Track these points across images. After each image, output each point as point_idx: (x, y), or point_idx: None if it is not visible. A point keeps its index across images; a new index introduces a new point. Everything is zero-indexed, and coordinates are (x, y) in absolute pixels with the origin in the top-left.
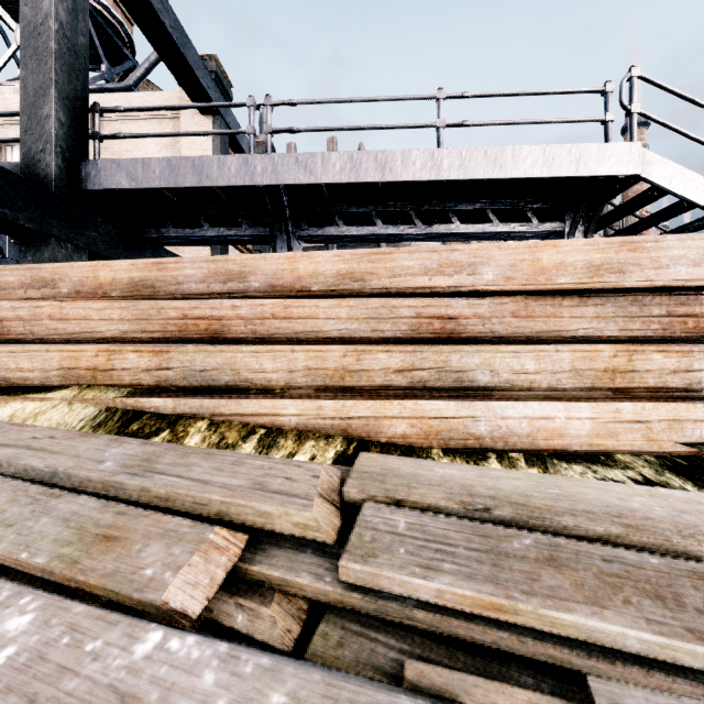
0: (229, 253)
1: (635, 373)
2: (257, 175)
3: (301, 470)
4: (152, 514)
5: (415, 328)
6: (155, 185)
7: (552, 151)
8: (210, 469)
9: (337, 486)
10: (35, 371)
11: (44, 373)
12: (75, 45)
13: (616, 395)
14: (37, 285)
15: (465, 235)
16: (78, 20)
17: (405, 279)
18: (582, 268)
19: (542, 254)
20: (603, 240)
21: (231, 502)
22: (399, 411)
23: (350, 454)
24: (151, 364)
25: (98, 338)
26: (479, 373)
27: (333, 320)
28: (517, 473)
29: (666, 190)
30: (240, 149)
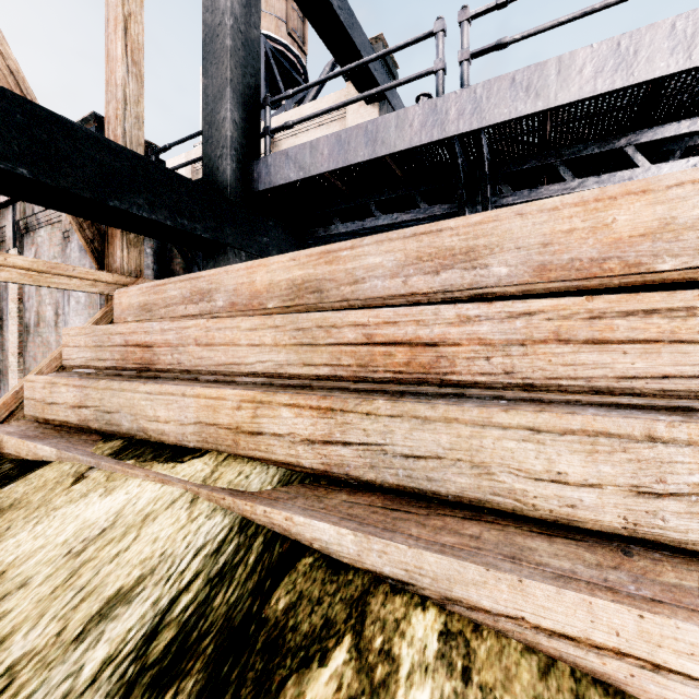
0: None
1: None
2: (450, 122)
3: None
4: None
5: None
6: (323, 169)
7: None
8: None
9: None
10: (171, 422)
11: (180, 427)
12: (248, 40)
13: None
14: (196, 298)
15: None
16: (251, 12)
17: None
18: None
19: None
20: None
21: None
22: None
23: None
24: (314, 431)
25: (247, 372)
26: None
27: None
28: None
29: None
30: None
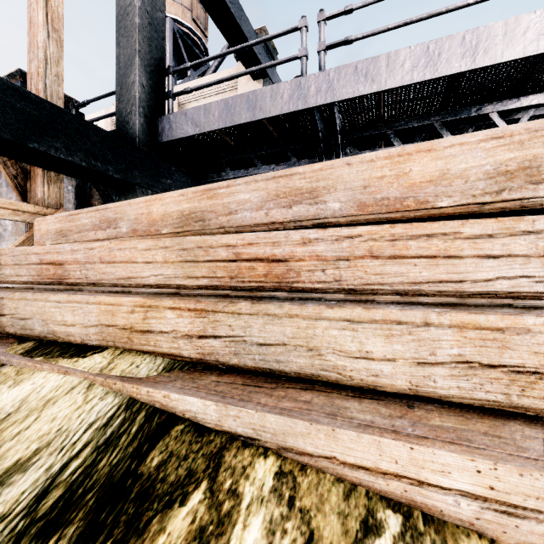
0: None
1: None
2: (311, 96)
3: None
4: None
5: None
6: (214, 127)
7: None
8: None
9: None
10: (77, 325)
11: (84, 329)
12: (154, 20)
13: None
14: (104, 226)
15: None
16: None
17: None
18: None
19: None
20: None
21: None
22: None
23: None
24: (192, 328)
25: (142, 284)
26: None
27: (496, 259)
28: None
29: None
30: None
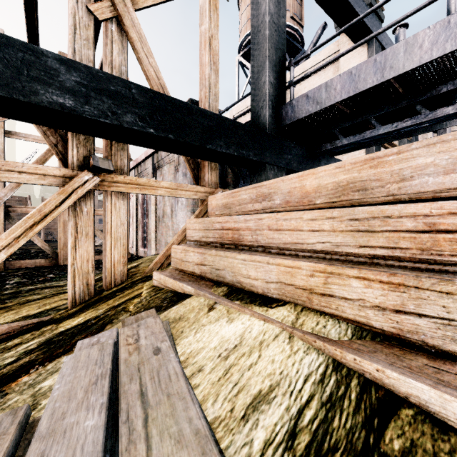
0: None
1: None
2: None
3: None
4: None
5: None
6: (336, 100)
7: None
8: None
9: None
10: (259, 280)
11: (265, 283)
12: (278, 26)
13: None
14: (259, 199)
15: None
16: (280, 8)
17: None
18: None
19: None
20: None
21: None
22: None
23: None
24: (384, 300)
25: (308, 249)
26: None
27: None
28: None
29: None
30: None
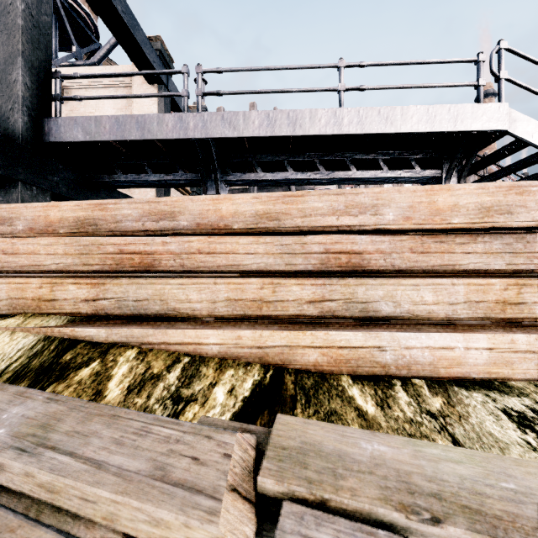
0: (171, 194)
1: (524, 304)
2: (190, 130)
3: (211, 444)
4: (20, 526)
5: (324, 262)
6: (106, 138)
7: (434, 110)
8: (110, 441)
9: (251, 463)
10: None
11: None
12: (39, 23)
13: (506, 324)
14: None
15: (361, 180)
16: (42, 2)
17: (315, 219)
18: (474, 210)
19: (438, 197)
20: (492, 184)
21: (123, 502)
22: (312, 341)
23: (266, 384)
24: (89, 295)
25: (45, 270)
26: (382, 304)
27: (252, 255)
28: (456, 451)
29: (528, 143)
30: (180, 111)
